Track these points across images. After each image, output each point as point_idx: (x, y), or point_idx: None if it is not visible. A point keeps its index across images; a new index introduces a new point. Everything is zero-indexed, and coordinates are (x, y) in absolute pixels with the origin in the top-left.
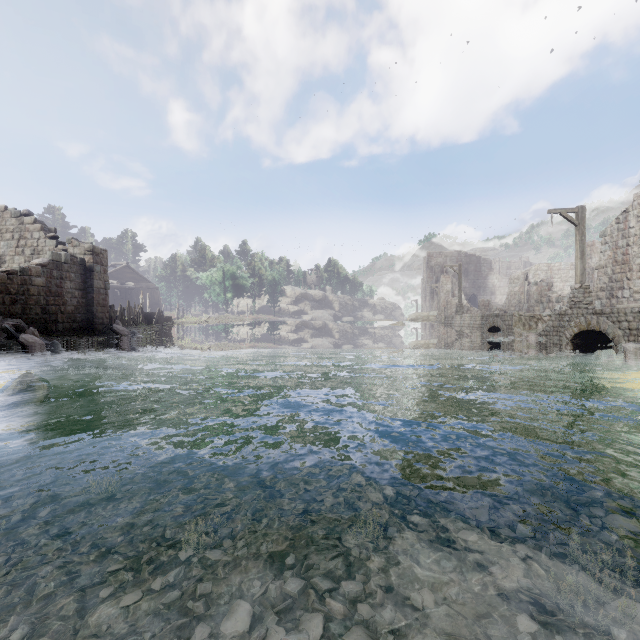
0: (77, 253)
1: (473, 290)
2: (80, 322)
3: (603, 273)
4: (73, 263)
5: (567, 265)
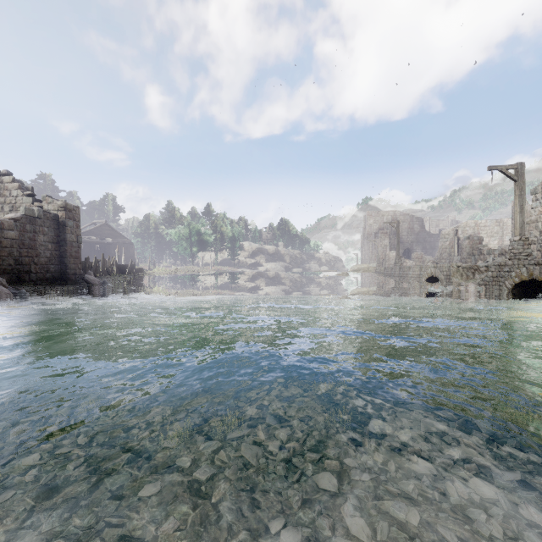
0: (51, 209)
1: (407, 245)
2: (53, 272)
3: (534, 227)
4: (46, 218)
5: (492, 222)
